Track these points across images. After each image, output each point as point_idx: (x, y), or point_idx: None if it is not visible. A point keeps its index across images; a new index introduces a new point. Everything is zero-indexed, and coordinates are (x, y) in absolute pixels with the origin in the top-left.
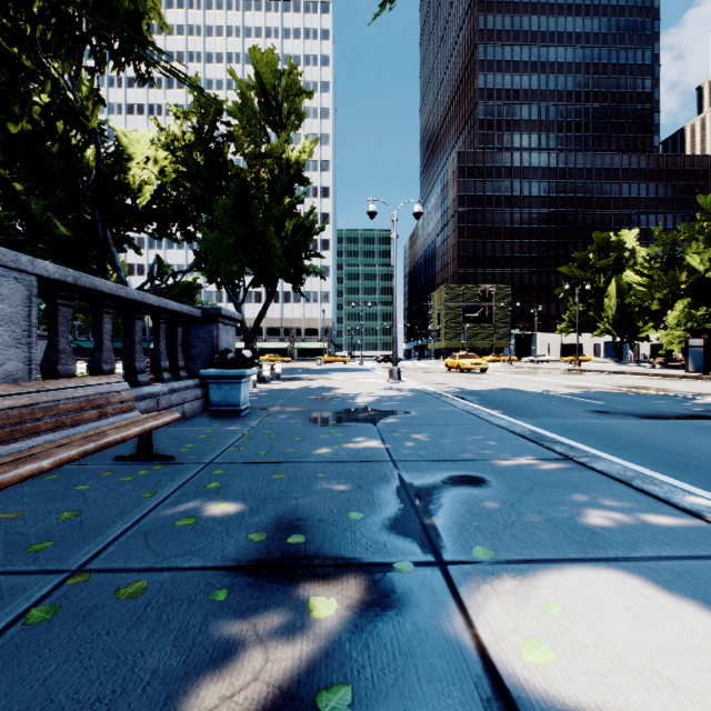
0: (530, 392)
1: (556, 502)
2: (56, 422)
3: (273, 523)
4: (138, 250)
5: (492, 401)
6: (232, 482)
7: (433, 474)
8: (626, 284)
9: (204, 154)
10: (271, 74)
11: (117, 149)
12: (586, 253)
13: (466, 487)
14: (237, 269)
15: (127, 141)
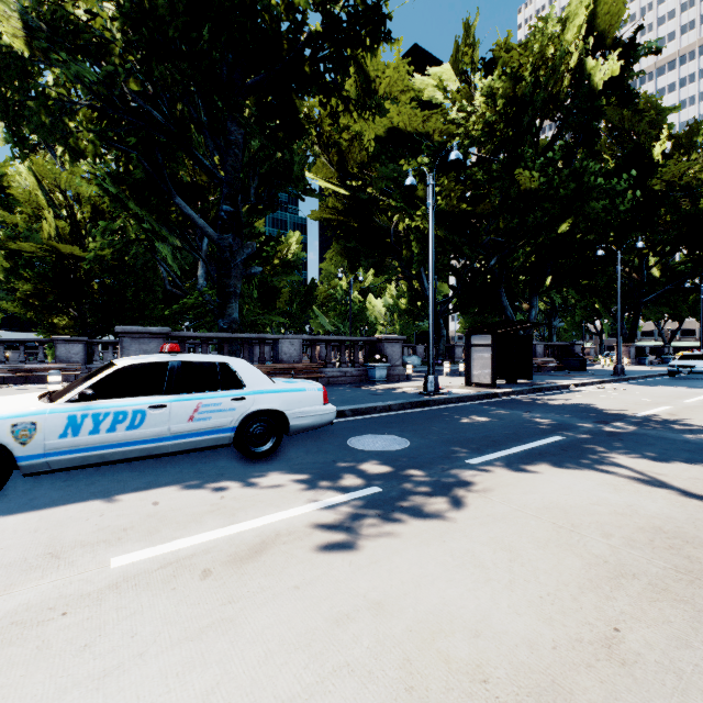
0: None
1: None
2: (653, 359)
3: None
4: None
5: None
6: None
7: None
8: None
9: None
10: None
11: None
12: None
13: None
14: (660, 316)
15: None
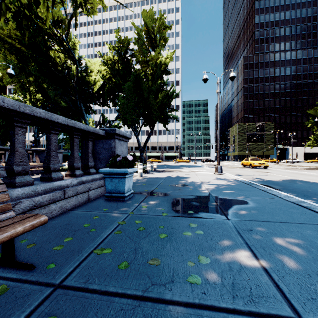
0: (315, 183)
1: None
2: None
3: None
4: (94, 112)
5: (295, 190)
6: None
7: None
8: None
9: (121, 63)
10: (152, 22)
11: (86, 68)
12: None
13: None
14: (135, 117)
15: (90, 64)
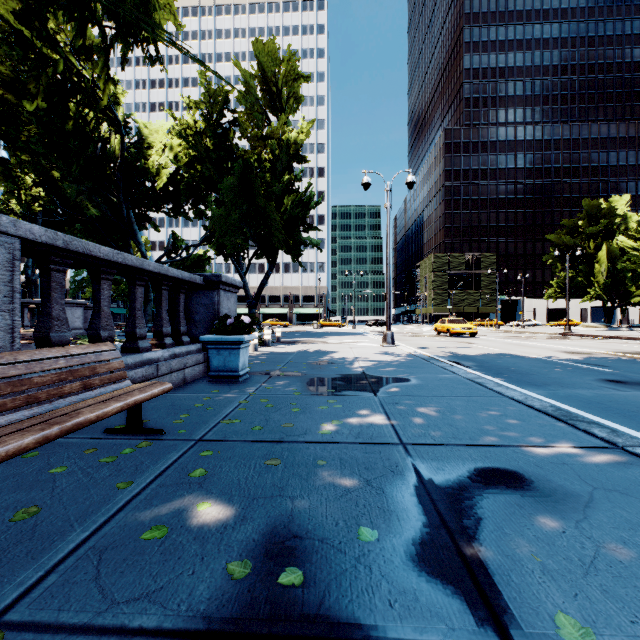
0: (528, 358)
1: (638, 523)
2: (27, 398)
3: (262, 542)
4: (156, 227)
5: (491, 367)
6: (220, 469)
7: (455, 466)
8: (617, 250)
9: (213, 139)
10: (272, 63)
11: (139, 139)
12: (574, 220)
13: (502, 488)
14: (241, 242)
15: (147, 132)
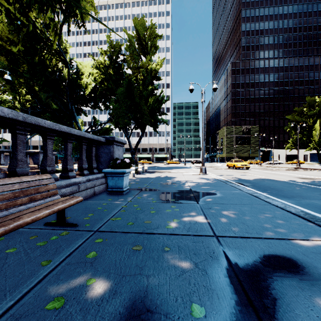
0: (279, 181)
1: None
2: None
3: (125, 315)
4: (85, 114)
5: (260, 186)
6: (105, 252)
7: (251, 253)
8: None
9: (113, 69)
10: (143, 30)
11: (77, 70)
12: (301, 108)
13: (285, 272)
14: (127, 121)
15: (81, 66)
